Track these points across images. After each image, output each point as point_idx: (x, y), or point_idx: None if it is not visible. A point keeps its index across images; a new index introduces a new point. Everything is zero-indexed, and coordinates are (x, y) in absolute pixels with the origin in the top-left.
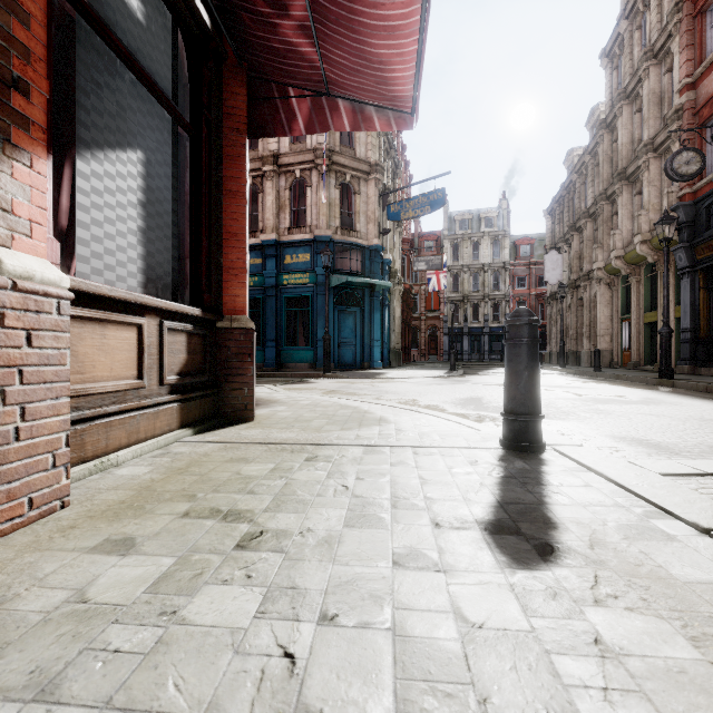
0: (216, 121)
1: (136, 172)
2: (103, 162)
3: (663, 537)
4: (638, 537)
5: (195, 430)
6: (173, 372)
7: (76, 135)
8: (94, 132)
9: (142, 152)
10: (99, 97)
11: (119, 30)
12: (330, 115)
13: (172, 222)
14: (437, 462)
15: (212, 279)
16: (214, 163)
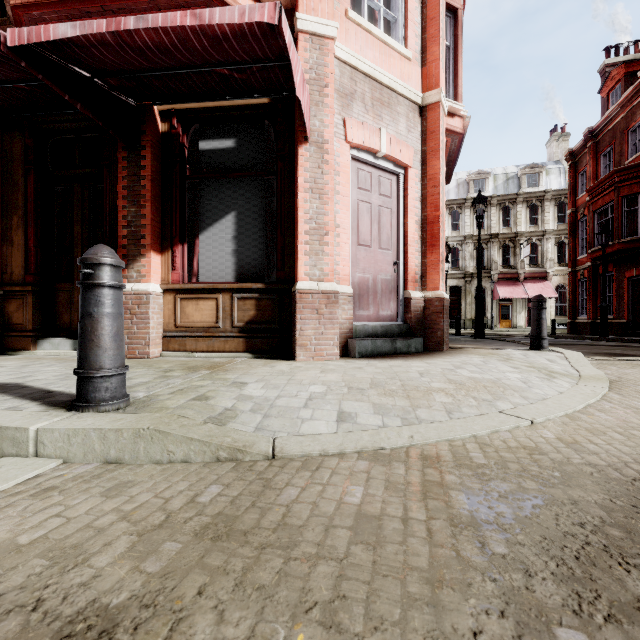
0: (292, 150)
1: (231, 223)
2: (212, 230)
3: None
4: None
5: (255, 356)
6: (243, 321)
7: (199, 227)
8: (207, 220)
9: (235, 211)
10: (210, 204)
11: (221, 165)
12: (297, 79)
13: (259, 236)
14: None
15: (286, 260)
16: (289, 180)
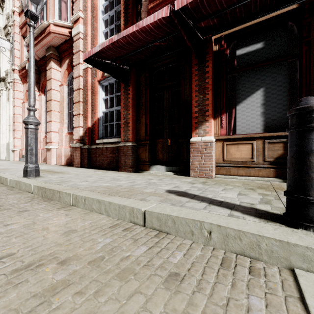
0: None
1: (260, 96)
2: (245, 102)
3: (162, 201)
4: (165, 199)
5: (284, 181)
6: (272, 157)
7: (236, 101)
8: (242, 97)
9: (263, 88)
10: (244, 86)
11: (252, 61)
12: None
13: (283, 101)
14: (245, 198)
15: None
16: None
